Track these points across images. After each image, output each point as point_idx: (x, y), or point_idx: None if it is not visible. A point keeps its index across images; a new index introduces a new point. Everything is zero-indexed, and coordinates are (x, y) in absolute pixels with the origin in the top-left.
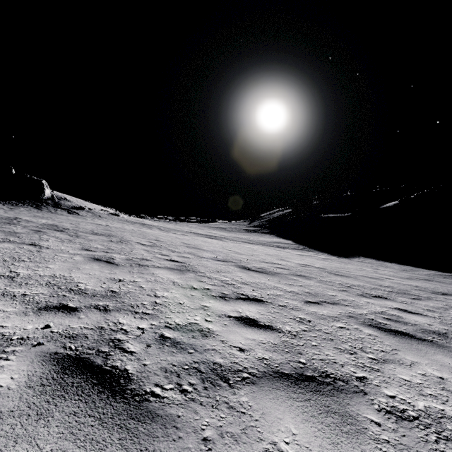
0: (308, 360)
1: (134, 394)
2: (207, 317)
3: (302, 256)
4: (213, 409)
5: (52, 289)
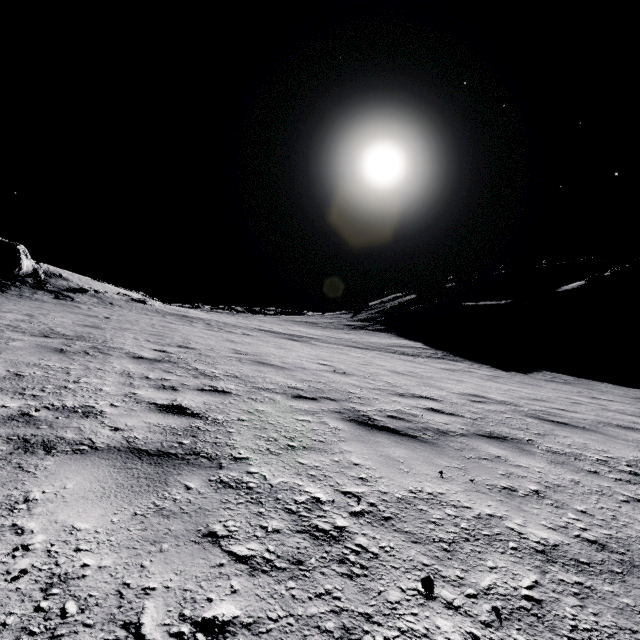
0: None
1: None
2: None
3: (452, 371)
4: None
5: None
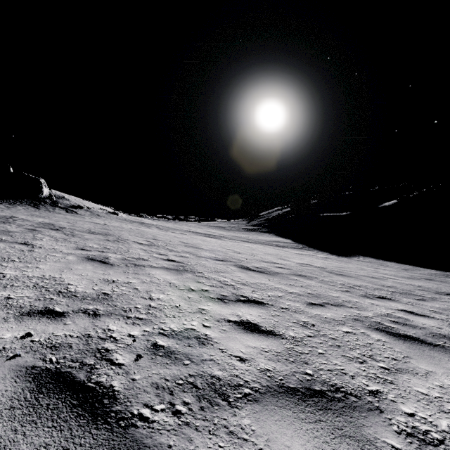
0: (315, 371)
1: (119, 418)
2: (204, 322)
3: (302, 255)
4: (210, 435)
5: (39, 291)
